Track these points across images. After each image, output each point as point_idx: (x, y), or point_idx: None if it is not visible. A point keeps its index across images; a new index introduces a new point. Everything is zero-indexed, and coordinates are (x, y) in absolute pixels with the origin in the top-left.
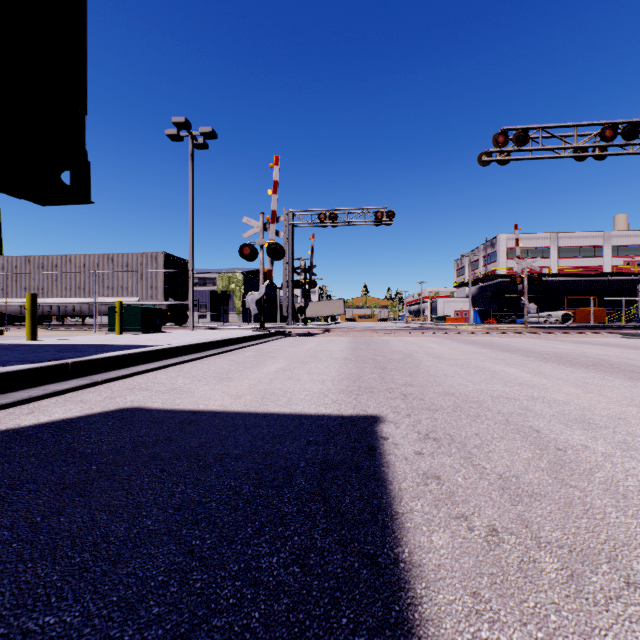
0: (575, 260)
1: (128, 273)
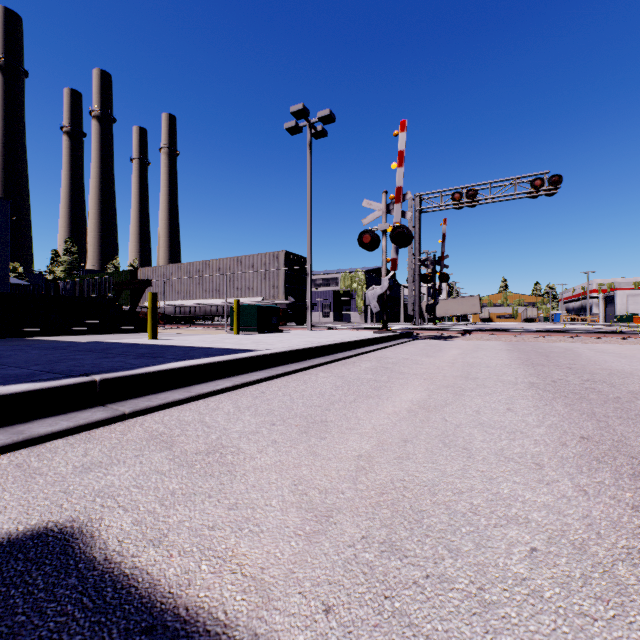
0: None
1: (253, 274)
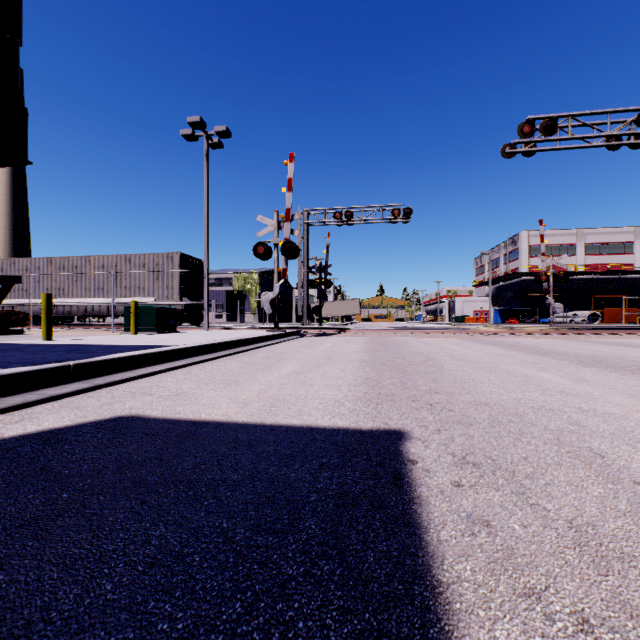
0: (603, 257)
1: (145, 273)
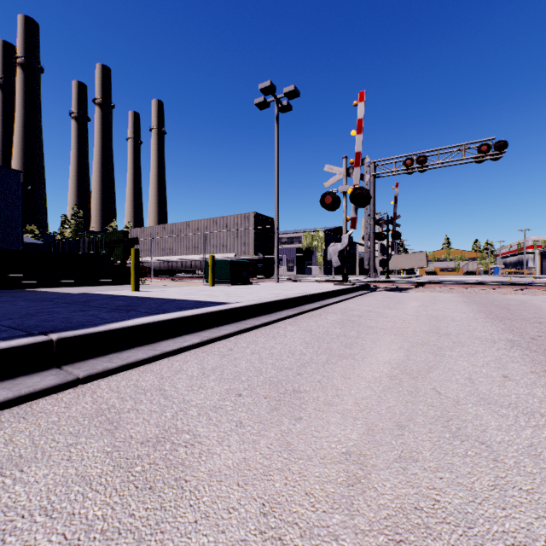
0: None
1: (227, 233)
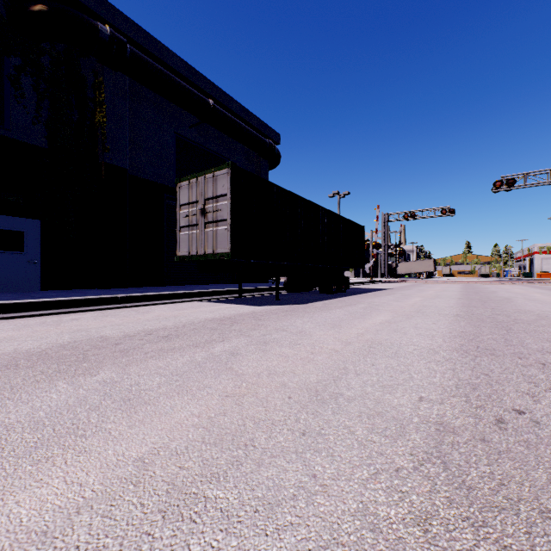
0: None
1: None
